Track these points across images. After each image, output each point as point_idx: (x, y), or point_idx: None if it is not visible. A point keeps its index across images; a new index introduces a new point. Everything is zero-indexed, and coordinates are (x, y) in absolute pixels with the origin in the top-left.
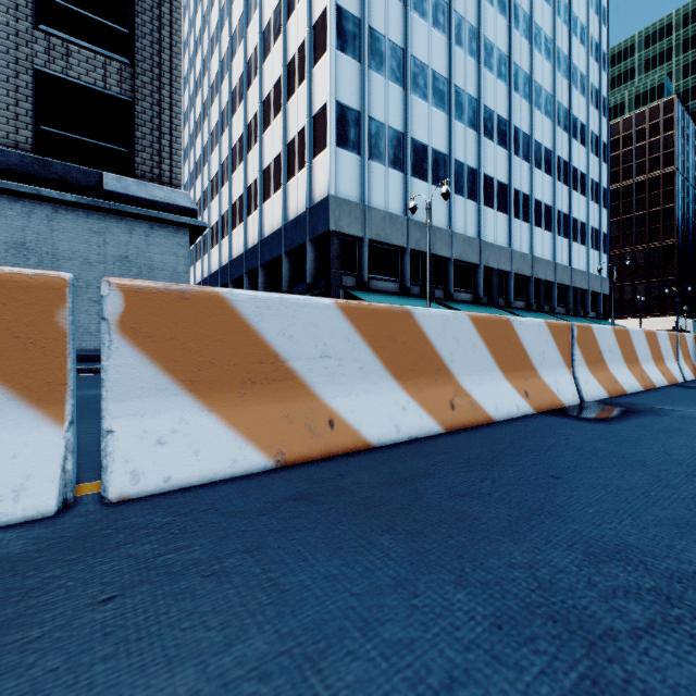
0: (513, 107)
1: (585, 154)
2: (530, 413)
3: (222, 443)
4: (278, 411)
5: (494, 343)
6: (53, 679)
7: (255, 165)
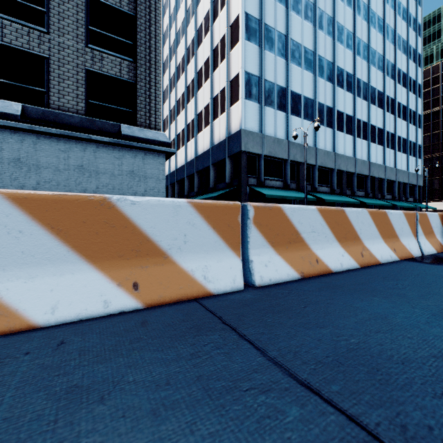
0: (356, 65)
1: (406, 93)
2: (397, 260)
3: (283, 267)
4: (299, 255)
5: (379, 224)
6: (318, 318)
7: (192, 111)
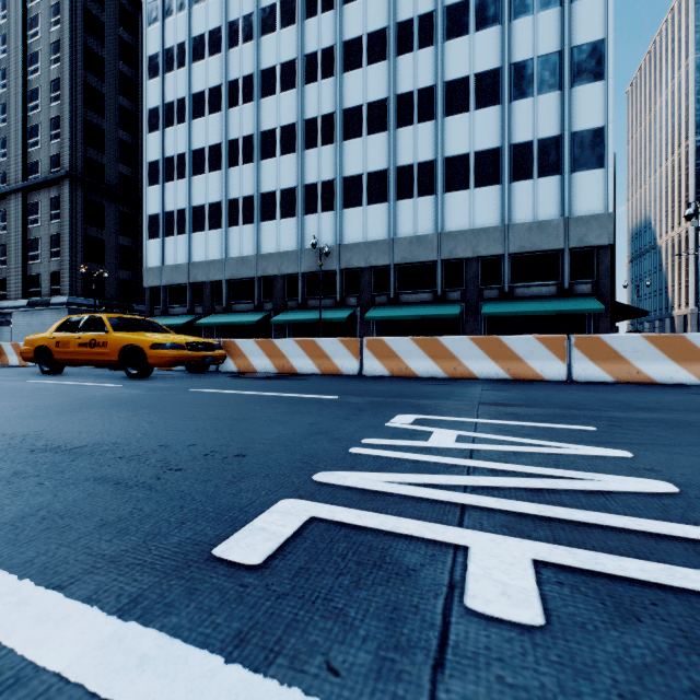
0: (307, 100)
1: (498, 36)
2: None
3: None
4: None
5: None
6: None
7: None
